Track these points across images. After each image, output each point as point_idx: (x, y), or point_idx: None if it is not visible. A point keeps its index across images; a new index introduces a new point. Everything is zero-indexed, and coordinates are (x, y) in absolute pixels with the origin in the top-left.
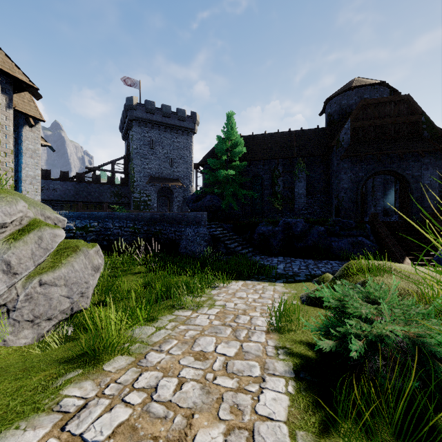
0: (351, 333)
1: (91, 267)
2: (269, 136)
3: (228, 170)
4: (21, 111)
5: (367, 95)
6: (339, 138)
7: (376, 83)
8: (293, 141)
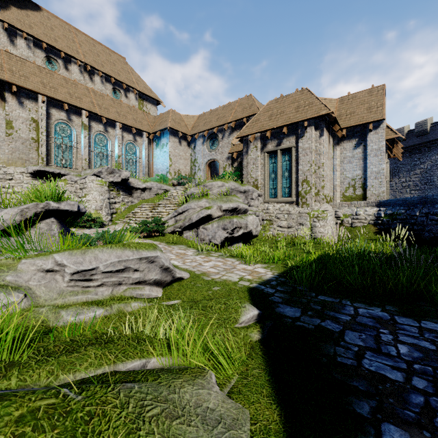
0: None
1: (221, 227)
2: None
3: None
4: (361, 124)
5: None
6: None
7: None
8: None
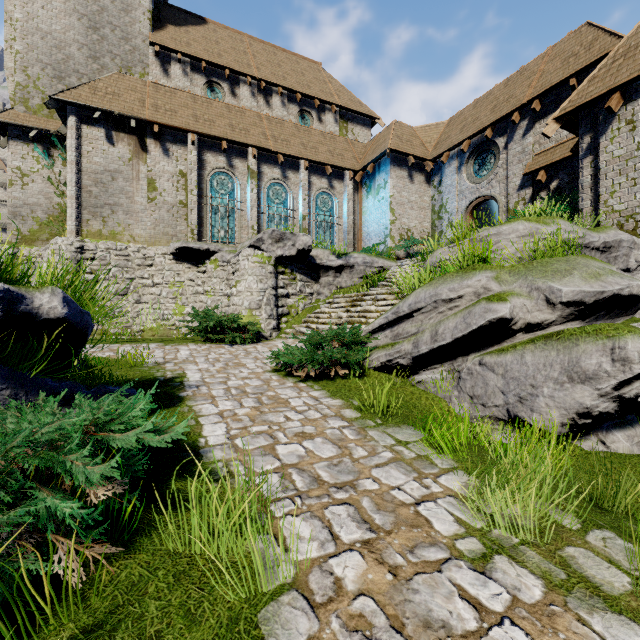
0: None
1: (563, 369)
2: None
3: None
4: None
5: None
6: None
7: None
8: None
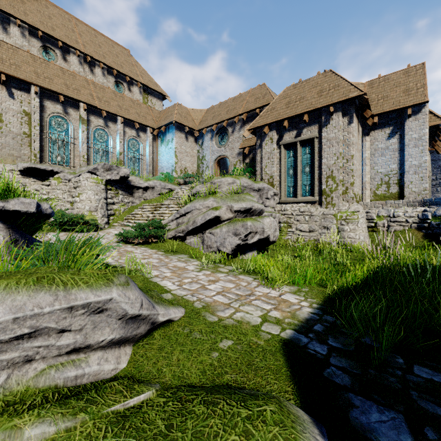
0: None
1: (232, 232)
2: None
3: None
4: (398, 109)
5: None
6: None
7: None
8: None
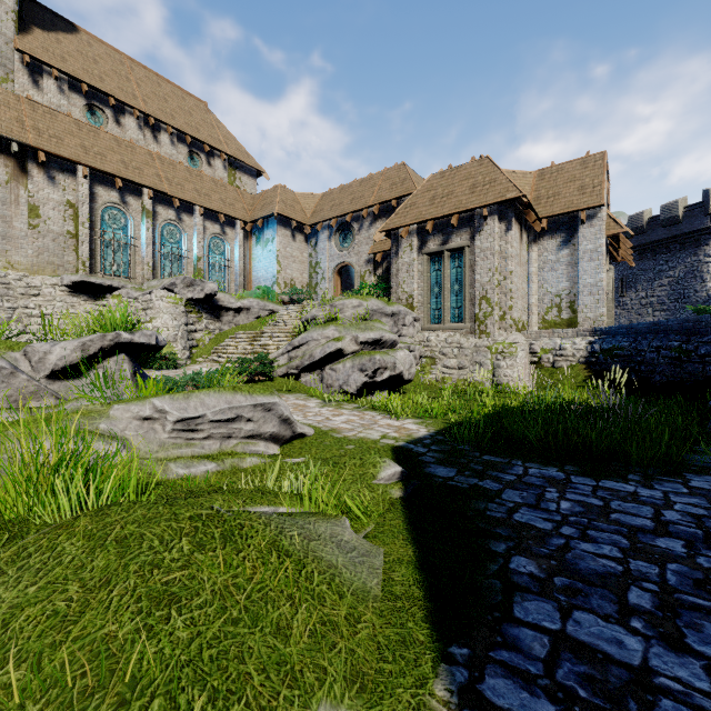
0: None
1: (358, 368)
2: None
3: None
4: (570, 212)
5: None
6: None
7: None
8: None
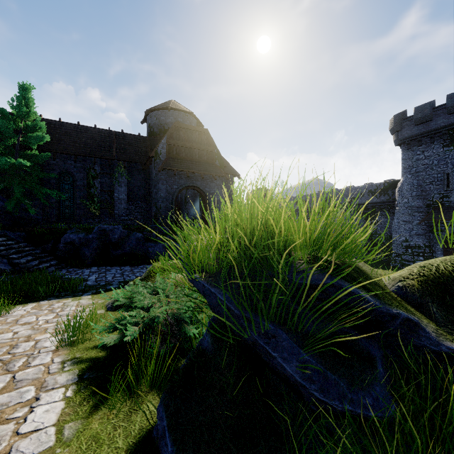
0: (133, 323)
1: None
2: (84, 129)
3: (19, 159)
4: None
5: (181, 119)
6: (157, 150)
7: (187, 111)
8: (113, 142)
